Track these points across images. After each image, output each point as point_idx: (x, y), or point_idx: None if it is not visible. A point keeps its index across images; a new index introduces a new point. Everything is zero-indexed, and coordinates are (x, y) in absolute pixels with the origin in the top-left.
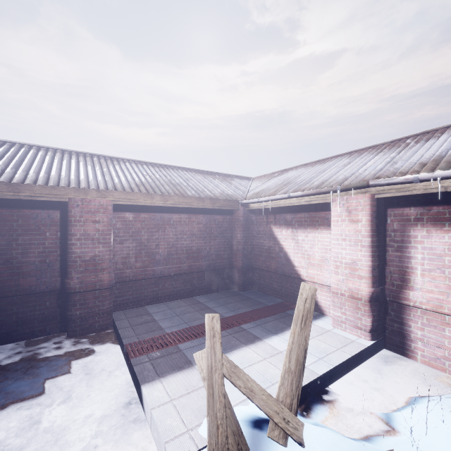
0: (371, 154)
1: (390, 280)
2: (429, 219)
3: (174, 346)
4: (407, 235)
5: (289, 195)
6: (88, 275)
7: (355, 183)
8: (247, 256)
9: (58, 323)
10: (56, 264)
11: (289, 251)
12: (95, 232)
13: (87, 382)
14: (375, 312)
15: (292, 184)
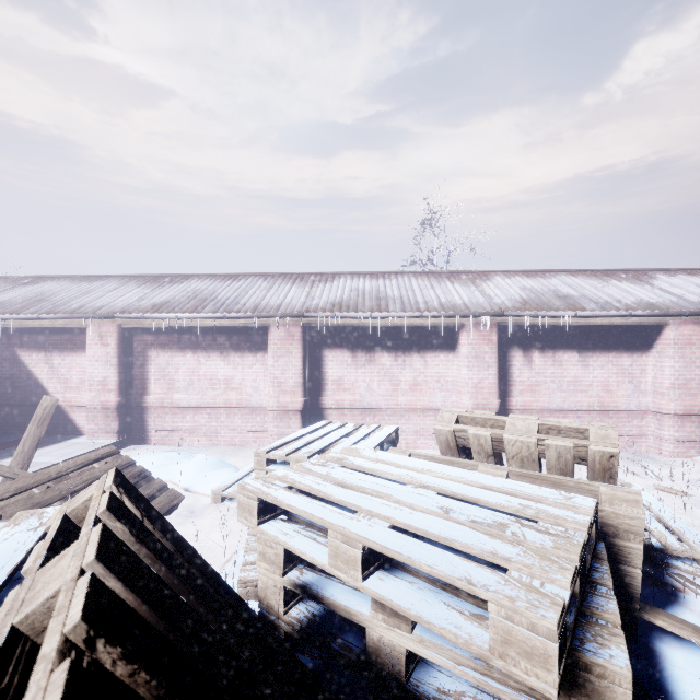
0: (137, 284)
1: (136, 391)
2: (159, 344)
3: None
4: (147, 356)
5: (39, 316)
6: None
7: (105, 314)
8: None
9: None
10: None
11: (42, 378)
12: None
13: None
14: (122, 417)
15: (47, 302)
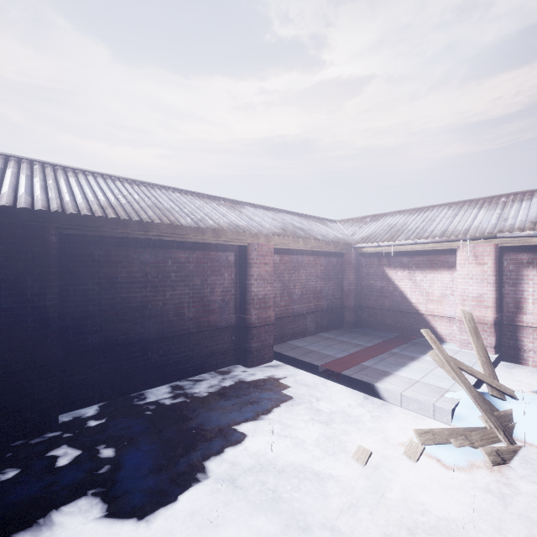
0: (473, 208)
1: (506, 309)
2: None
3: (359, 364)
4: (521, 274)
5: (416, 242)
6: (261, 312)
7: (484, 235)
8: (357, 296)
9: (232, 357)
10: (231, 302)
11: (405, 290)
12: (265, 273)
13: (309, 392)
14: (497, 333)
15: (406, 231)
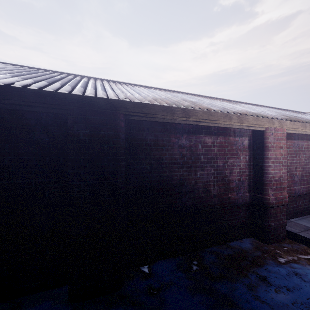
0: None
1: None
2: None
3: None
4: None
5: None
6: (277, 193)
7: None
8: None
9: (246, 230)
10: (245, 182)
11: None
12: (280, 156)
13: None
14: None
15: None
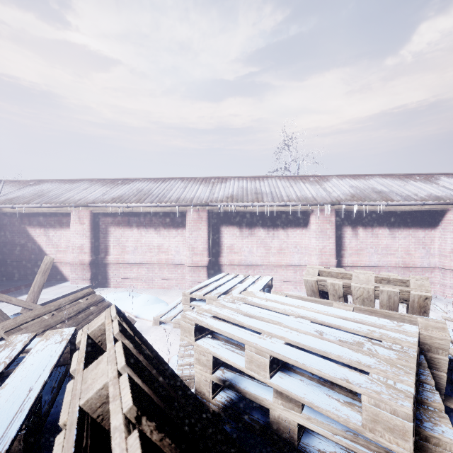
0: (101, 185)
1: (101, 253)
2: (115, 223)
3: None
4: (108, 230)
5: (41, 206)
6: None
7: (82, 204)
8: None
9: None
10: None
11: (42, 244)
12: None
13: None
14: (93, 269)
15: (45, 196)
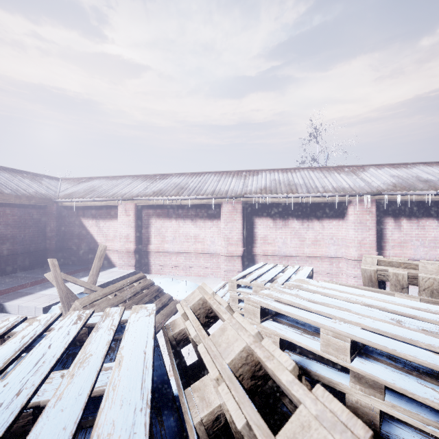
0: (141, 180)
1: (144, 242)
2: (156, 215)
3: (13, 292)
4: (150, 222)
5: (94, 199)
6: None
7: (128, 197)
8: (60, 240)
9: None
10: None
11: (94, 234)
12: None
13: None
14: (137, 257)
15: (96, 191)
